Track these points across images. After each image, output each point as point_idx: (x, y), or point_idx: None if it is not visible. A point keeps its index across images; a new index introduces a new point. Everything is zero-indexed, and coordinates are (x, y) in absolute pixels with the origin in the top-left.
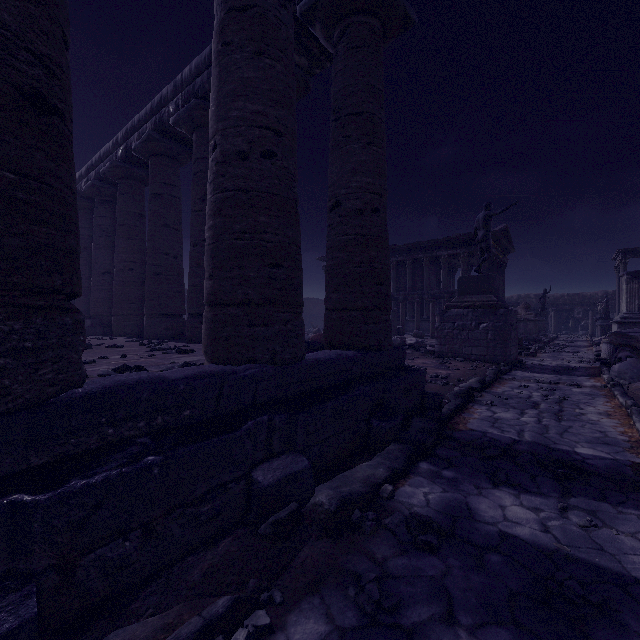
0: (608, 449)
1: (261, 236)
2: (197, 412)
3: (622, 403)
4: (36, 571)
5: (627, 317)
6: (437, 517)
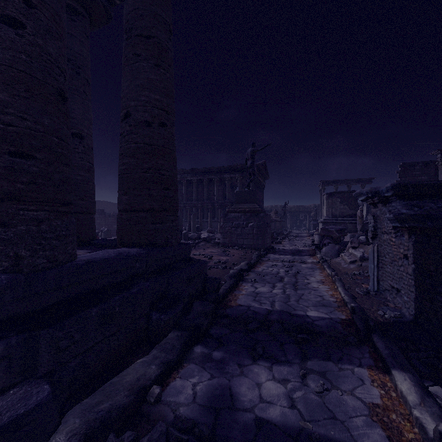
0: (326, 310)
1: None
2: None
3: (329, 273)
4: None
5: (326, 219)
6: (201, 415)
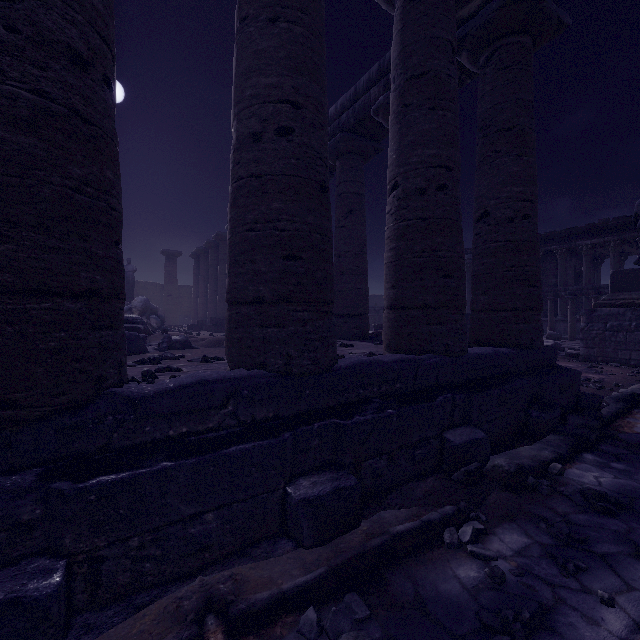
0: None
1: (436, 253)
2: (403, 386)
3: None
4: (346, 463)
5: None
6: (612, 495)
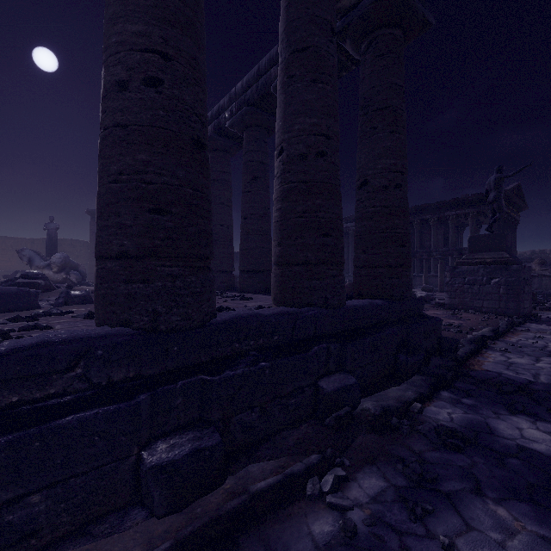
0: None
1: (316, 214)
2: (281, 338)
3: None
4: (213, 420)
5: None
6: (461, 430)
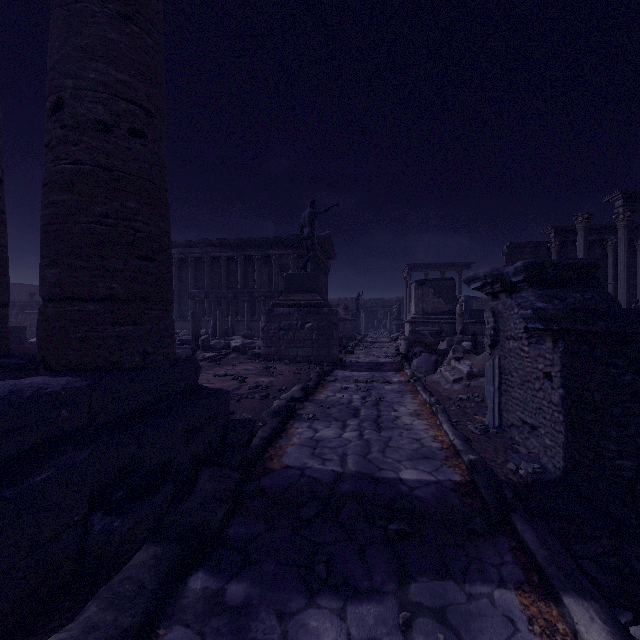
0: (429, 466)
1: None
2: None
3: (426, 400)
4: None
5: (415, 317)
6: None
